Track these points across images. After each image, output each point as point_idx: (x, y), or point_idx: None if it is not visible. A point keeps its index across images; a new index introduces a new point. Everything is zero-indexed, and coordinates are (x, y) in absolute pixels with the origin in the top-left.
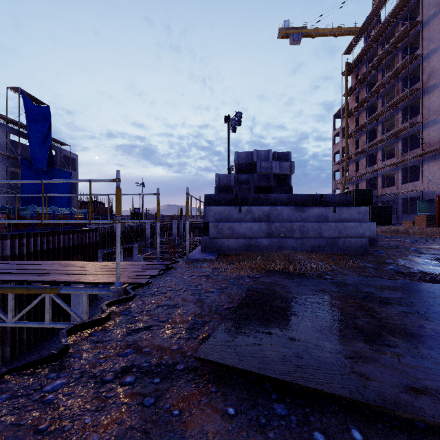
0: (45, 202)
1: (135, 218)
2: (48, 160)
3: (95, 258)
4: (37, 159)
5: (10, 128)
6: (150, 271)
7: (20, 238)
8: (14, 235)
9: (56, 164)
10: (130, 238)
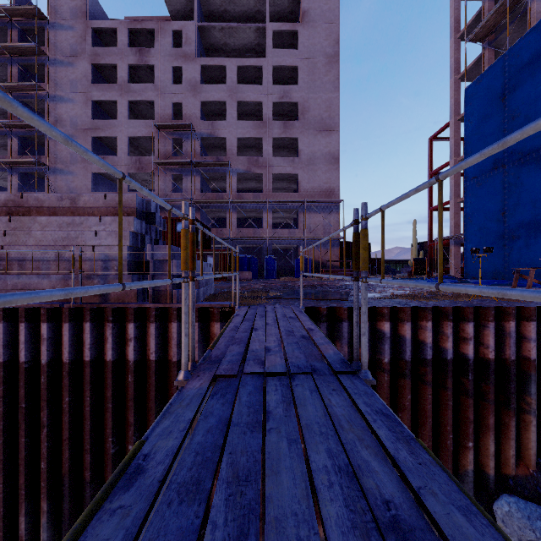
0: None
1: None
2: None
3: None
4: None
5: None
6: (272, 306)
7: None
8: None
9: None
10: None
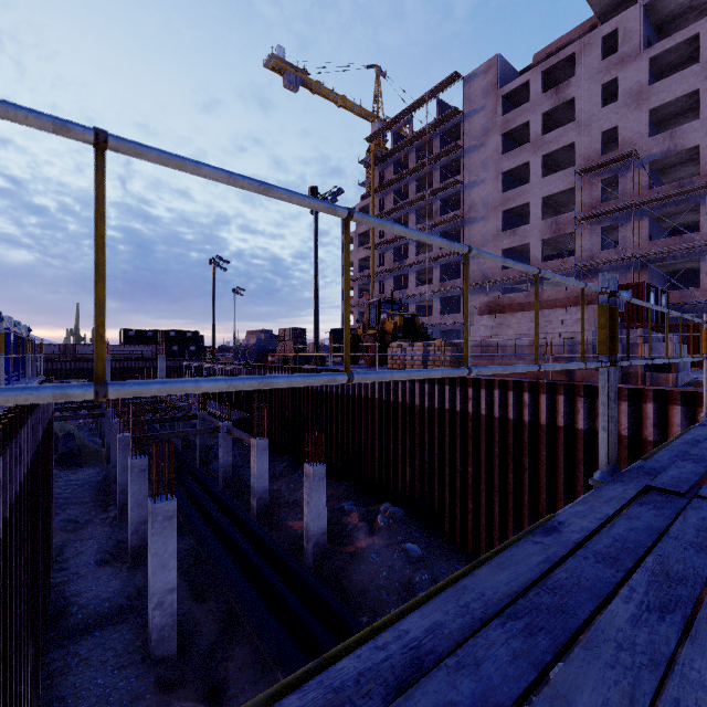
0: None
1: None
2: None
3: None
4: None
5: None
6: None
7: None
8: None
9: None
10: None
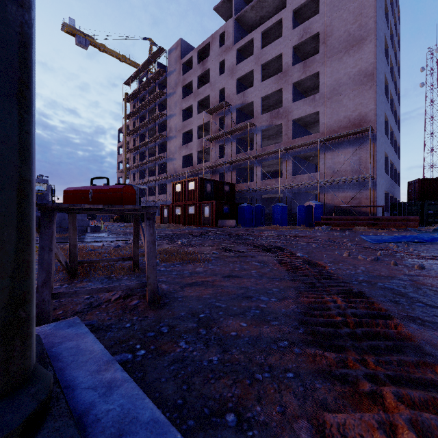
0: None
1: None
2: None
3: None
4: None
5: None
6: None
7: None
8: None
9: None
10: None
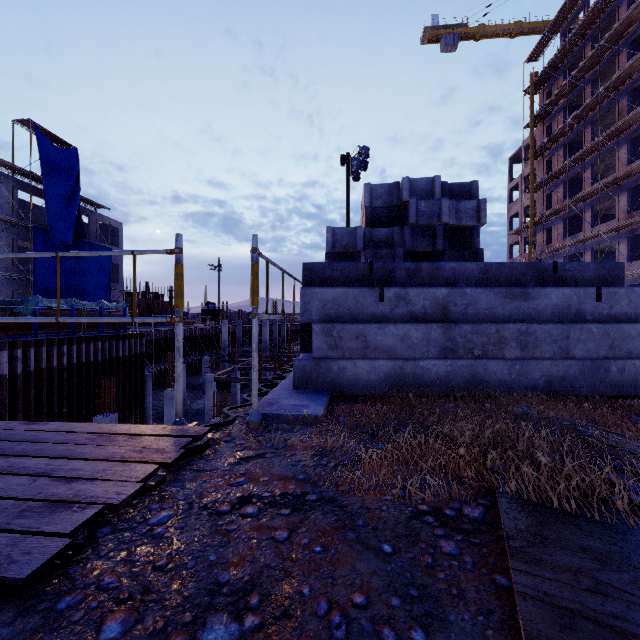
0: (71, 293)
1: (207, 317)
2: (75, 230)
3: (140, 379)
4: (58, 229)
5: (18, 182)
6: (120, 474)
7: (11, 349)
8: (0, 344)
9: (89, 237)
10: (200, 346)
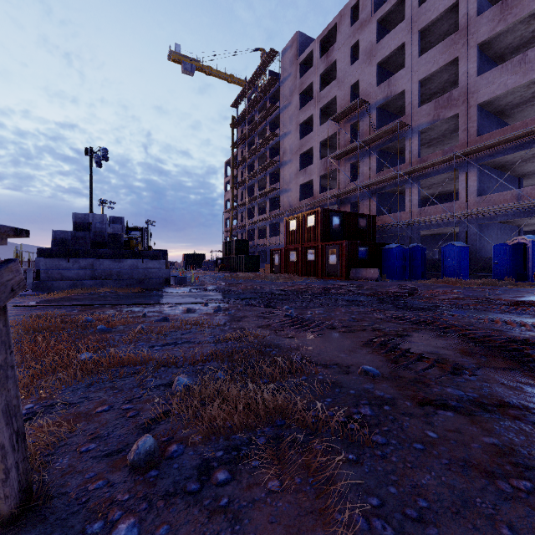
0: None
1: None
2: None
3: None
4: None
5: None
6: None
7: None
8: None
9: None
10: None
